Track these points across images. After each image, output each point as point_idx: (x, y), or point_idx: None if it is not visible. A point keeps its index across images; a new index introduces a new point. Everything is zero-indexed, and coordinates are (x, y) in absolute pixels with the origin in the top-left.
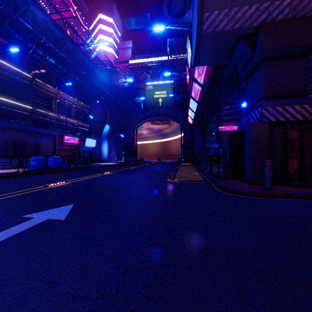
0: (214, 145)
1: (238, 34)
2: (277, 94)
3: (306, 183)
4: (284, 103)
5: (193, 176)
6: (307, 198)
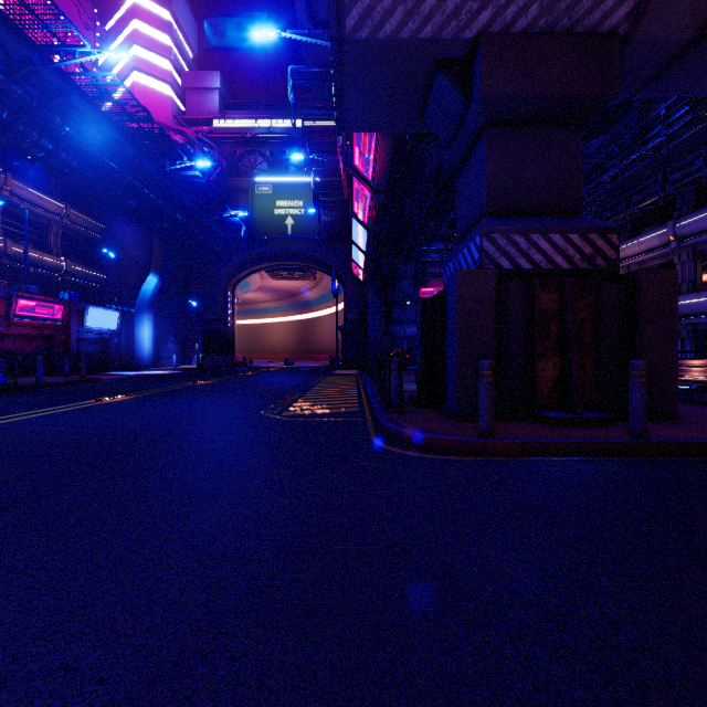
0: (410, 328)
1: (431, 55)
2: (517, 206)
3: (572, 414)
4: (530, 228)
5: (339, 401)
6: (569, 454)
